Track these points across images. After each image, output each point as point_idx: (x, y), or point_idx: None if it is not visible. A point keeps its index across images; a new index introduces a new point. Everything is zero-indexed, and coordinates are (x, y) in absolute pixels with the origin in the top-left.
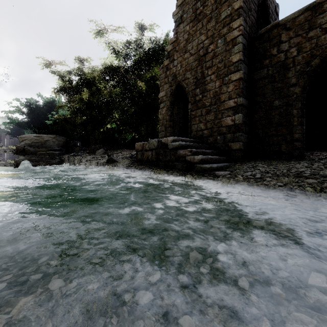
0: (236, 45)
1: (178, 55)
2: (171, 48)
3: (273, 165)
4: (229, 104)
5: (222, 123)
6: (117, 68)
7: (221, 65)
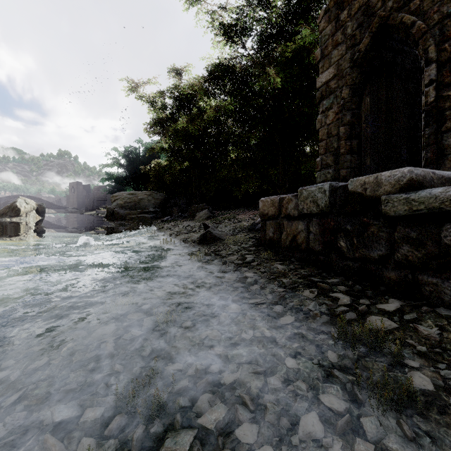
0: None
1: None
2: None
3: None
4: None
5: None
6: (229, 66)
7: None
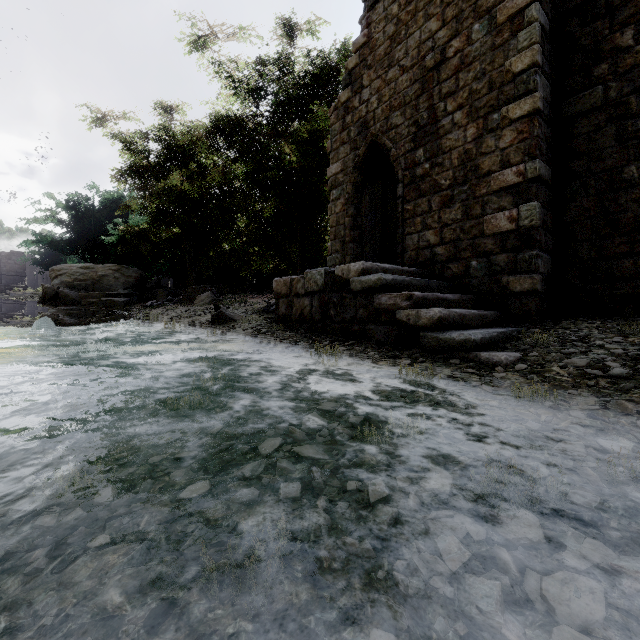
0: (523, 28)
1: (371, 76)
2: (357, 62)
3: (637, 335)
4: (502, 179)
5: (484, 228)
6: (239, 121)
7: (481, 84)
